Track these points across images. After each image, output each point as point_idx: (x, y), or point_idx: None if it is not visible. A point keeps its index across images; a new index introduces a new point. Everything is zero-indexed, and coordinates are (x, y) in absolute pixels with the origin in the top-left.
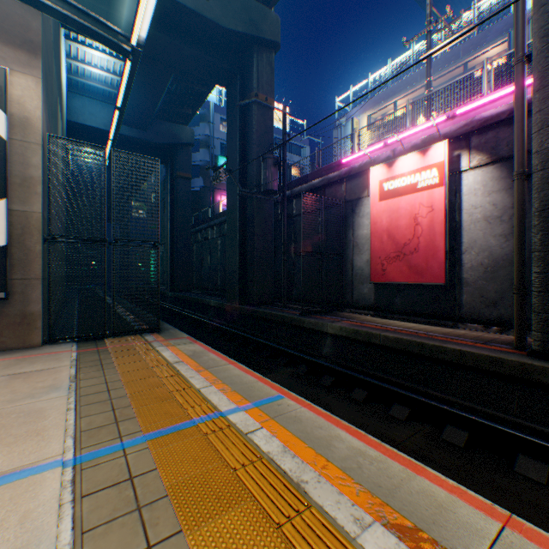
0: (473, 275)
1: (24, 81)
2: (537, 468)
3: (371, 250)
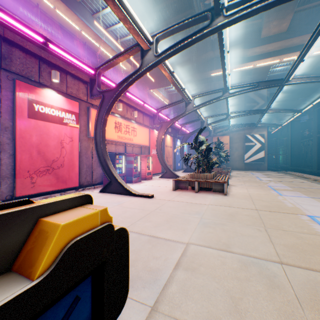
0: None
1: (263, 132)
2: None
3: None
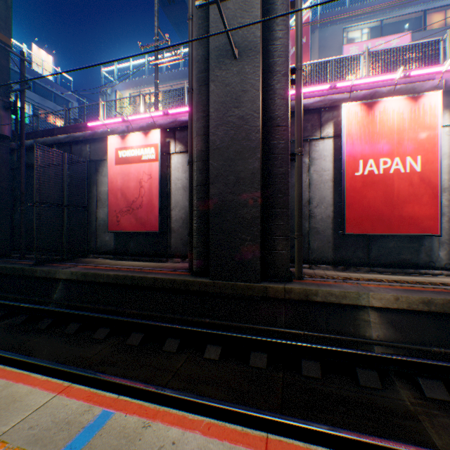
0: (178, 225)
1: None
2: (175, 344)
3: (110, 205)
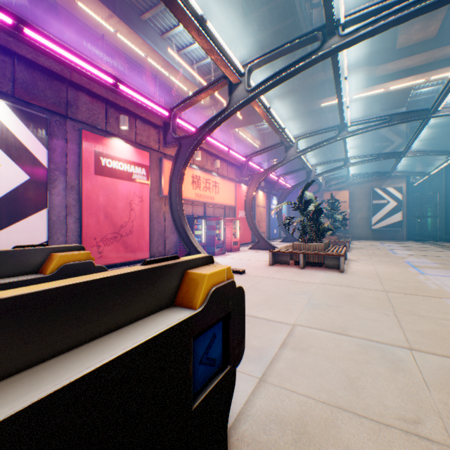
0: None
1: (401, 185)
2: None
3: None
